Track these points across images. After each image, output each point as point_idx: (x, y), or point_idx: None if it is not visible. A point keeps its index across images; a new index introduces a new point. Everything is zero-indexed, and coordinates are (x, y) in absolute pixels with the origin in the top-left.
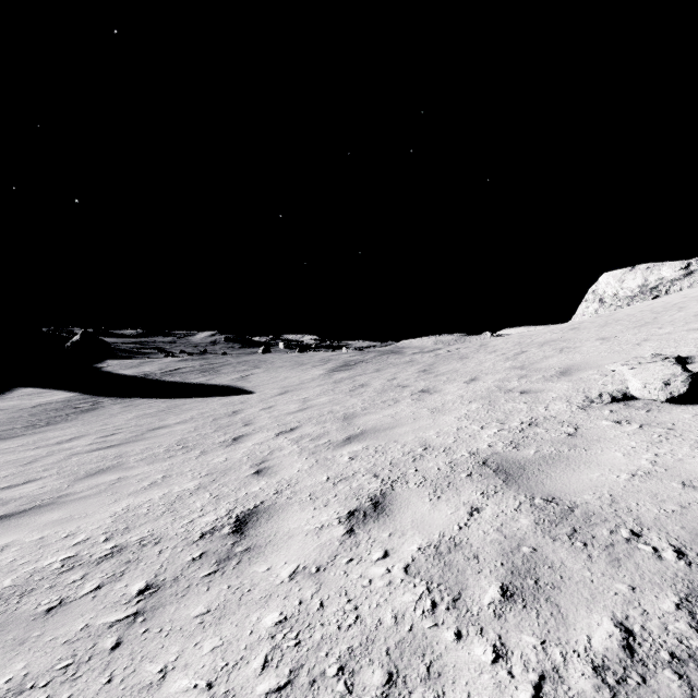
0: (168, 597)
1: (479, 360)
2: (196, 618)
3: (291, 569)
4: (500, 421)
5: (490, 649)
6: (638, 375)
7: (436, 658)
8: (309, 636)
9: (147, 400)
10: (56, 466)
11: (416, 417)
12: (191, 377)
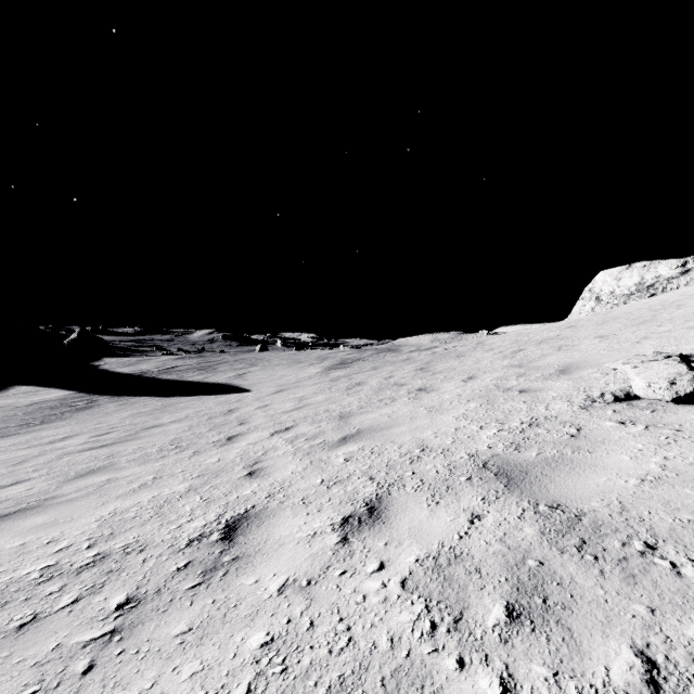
0: (149, 612)
1: (476, 358)
2: (177, 638)
3: (281, 582)
4: (499, 421)
5: (496, 681)
6: (642, 374)
7: (437, 690)
8: (297, 661)
9: (143, 399)
10: (46, 466)
11: (413, 416)
12: (188, 375)
